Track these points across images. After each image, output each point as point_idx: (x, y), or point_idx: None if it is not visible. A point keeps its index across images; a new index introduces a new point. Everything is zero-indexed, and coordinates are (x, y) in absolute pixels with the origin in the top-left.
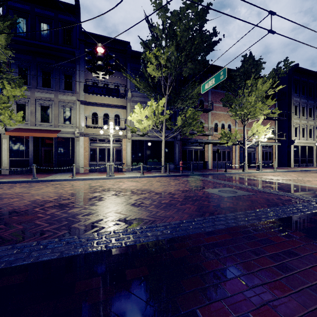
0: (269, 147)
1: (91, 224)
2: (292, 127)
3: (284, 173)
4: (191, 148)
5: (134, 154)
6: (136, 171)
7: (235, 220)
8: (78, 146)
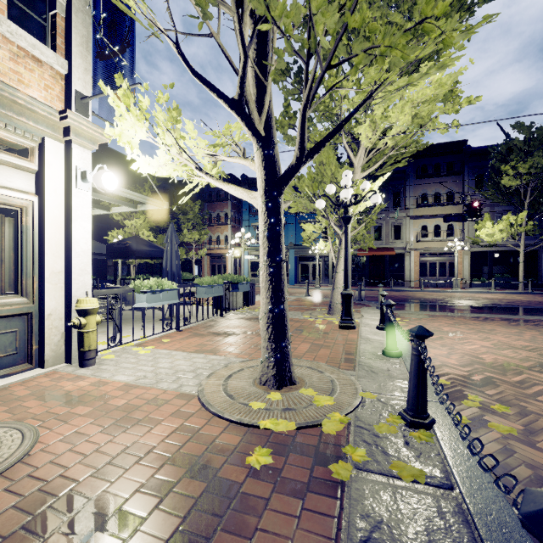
0: None
1: (491, 304)
2: None
3: None
4: None
5: (473, 268)
6: (478, 288)
7: None
8: (407, 261)
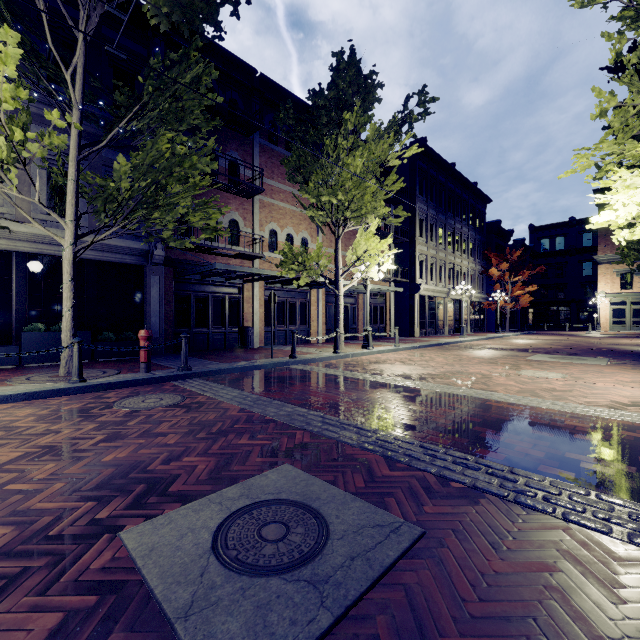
0: (380, 296)
1: None
2: (417, 259)
3: (416, 353)
4: (206, 292)
5: None
6: None
7: None
8: None
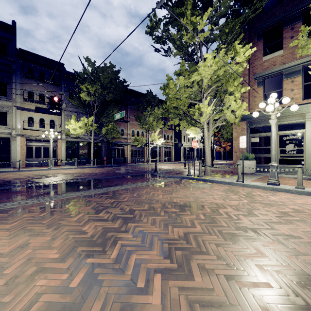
0: (169, 148)
1: (61, 180)
2: (182, 135)
3: (169, 164)
4: (115, 148)
5: (68, 152)
6: (70, 165)
7: (117, 176)
8: (14, 145)
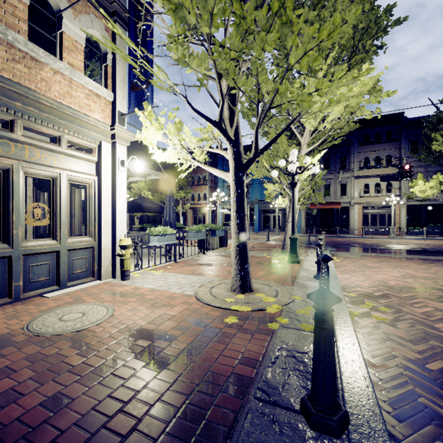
0: None
1: (417, 248)
2: None
3: None
4: None
5: (409, 218)
6: (413, 235)
7: None
8: (352, 213)
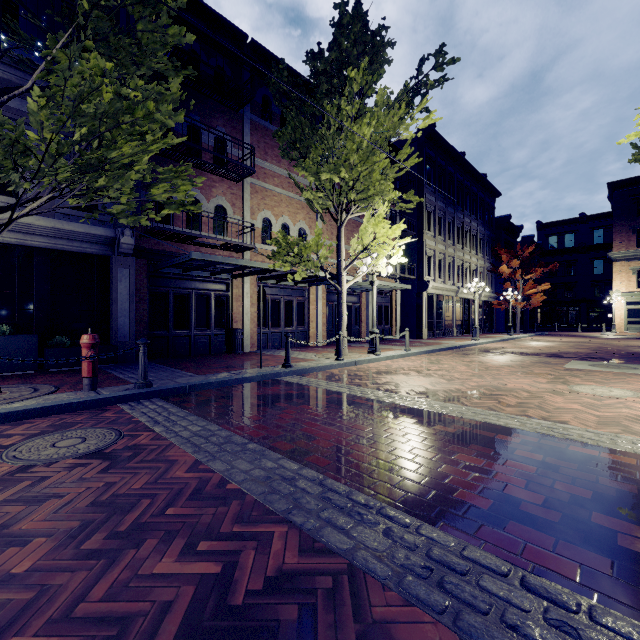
0: (385, 295)
1: None
2: (424, 255)
3: (430, 359)
4: (188, 288)
5: None
6: None
7: None
8: None
